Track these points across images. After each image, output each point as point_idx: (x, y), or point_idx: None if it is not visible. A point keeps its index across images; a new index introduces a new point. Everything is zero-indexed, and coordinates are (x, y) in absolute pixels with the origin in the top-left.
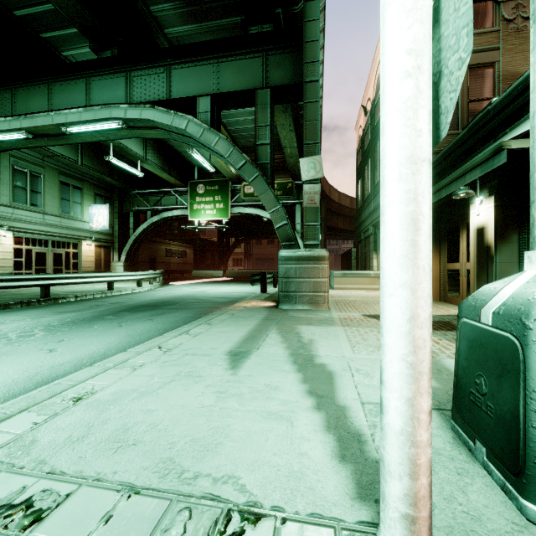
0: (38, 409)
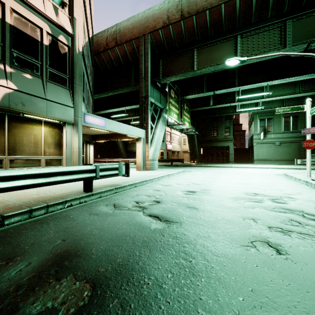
0: (304, 174)
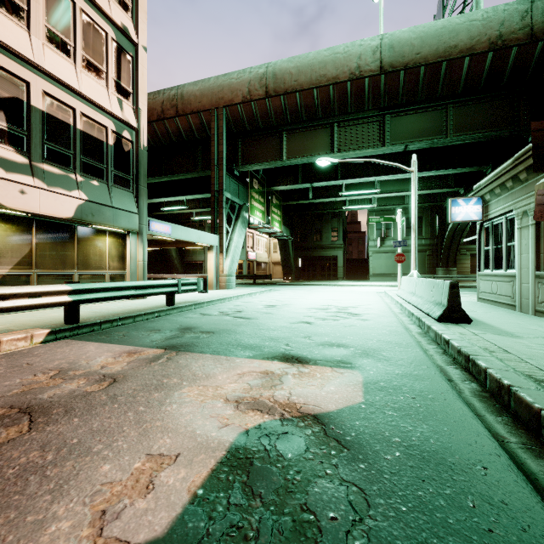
0: None
